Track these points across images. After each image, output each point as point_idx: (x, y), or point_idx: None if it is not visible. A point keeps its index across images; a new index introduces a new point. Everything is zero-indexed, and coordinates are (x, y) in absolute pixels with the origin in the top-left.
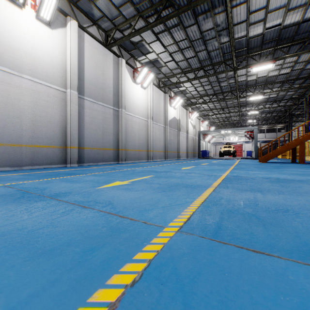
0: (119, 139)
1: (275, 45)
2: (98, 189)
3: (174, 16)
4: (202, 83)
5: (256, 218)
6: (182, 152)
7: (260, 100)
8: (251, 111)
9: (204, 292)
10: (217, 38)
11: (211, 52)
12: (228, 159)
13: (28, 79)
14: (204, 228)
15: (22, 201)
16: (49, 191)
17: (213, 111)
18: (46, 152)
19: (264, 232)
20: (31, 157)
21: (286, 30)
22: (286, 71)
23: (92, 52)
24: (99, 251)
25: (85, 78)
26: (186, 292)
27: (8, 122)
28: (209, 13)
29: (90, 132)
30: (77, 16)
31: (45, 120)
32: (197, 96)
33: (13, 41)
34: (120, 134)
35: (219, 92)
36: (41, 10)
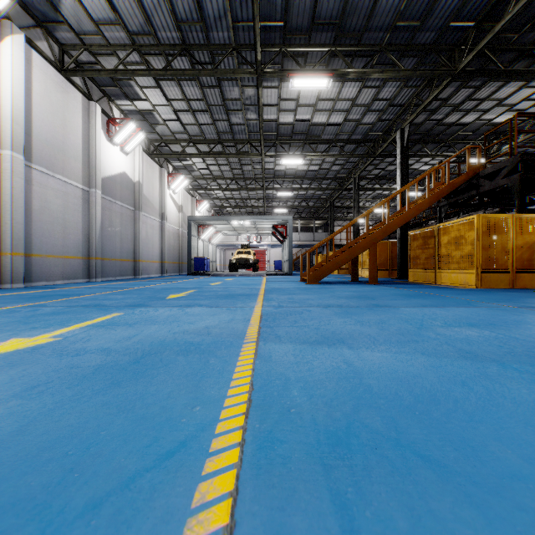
0: None
1: (332, 42)
2: None
3: None
4: (190, 101)
5: None
6: (150, 261)
7: (295, 172)
8: (281, 190)
9: None
10: None
11: (205, 0)
12: (245, 276)
13: None
14: None
15: None
16: None
17: (220, 182)
18: None
19: None
20: None
21: (354, 6)
22: (338, 119)
23: None
24: None
25: None
26: None
27: None
28: None
29: None
30: None
31: None
32: (183, 137)
33: None
34: None
35: (229, 139)
36: None
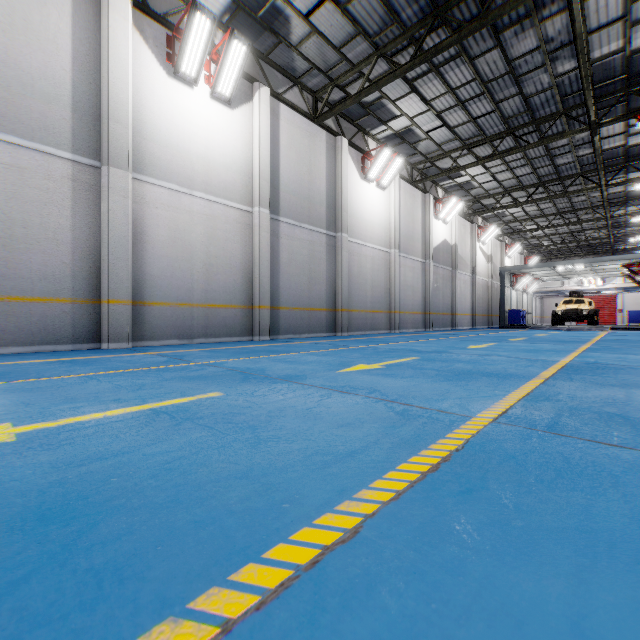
0: (337, 291)
1: None
2: (340, 373)
3: (450, 44)
4: (509, 163)
5: (620, 418)
6: (462, 314)
7: None
8: (638, 214)
9: (539, 462)
10: (547, 68)
11: (532, 97)
12: (575, 330)
13: (200, 197)
14: (532, 422)
15: (254, 382)
16: (272, 372)
17: (537, 220)
18: (224, 315)
19: (629, 432)
20: (204, 323)
21: None
22: None
23: (291, 135)
24: (402, 429)
25: (280, 183)
26: (518, 460)
27: (176, 269)
28: (529, 21)
29: (288, 279)
30: (269, 77)
31: (223, 262)
32: (497, 191)
33: (181, 141)
34: (339, 282)
35: (552, 179)
36: (219, 83)
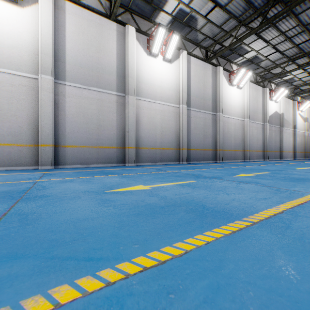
0: (217, 141)
1: None
2: (235, 176)
3: (283, 13)
4: None
5: None
6: (287, 151)
7: None
8: None
9: None
10: None
11: None
12: None
13: (159, 103)
14: None
15: (202, 178)
16: (205, 175)
17: None
18: (168, 153)
19: None
20: (160, 156)
21: None
22: None
23: (195, 70)
24: (280, 194)
25: (191, 93)
26: None
27: (150, 134)
28: None
29: (194, 136)
30: (186, 46)
31: (167, 130)
32: None
33: (152, 81)
34: (218, 136)
35: None
36: (166, 54)
